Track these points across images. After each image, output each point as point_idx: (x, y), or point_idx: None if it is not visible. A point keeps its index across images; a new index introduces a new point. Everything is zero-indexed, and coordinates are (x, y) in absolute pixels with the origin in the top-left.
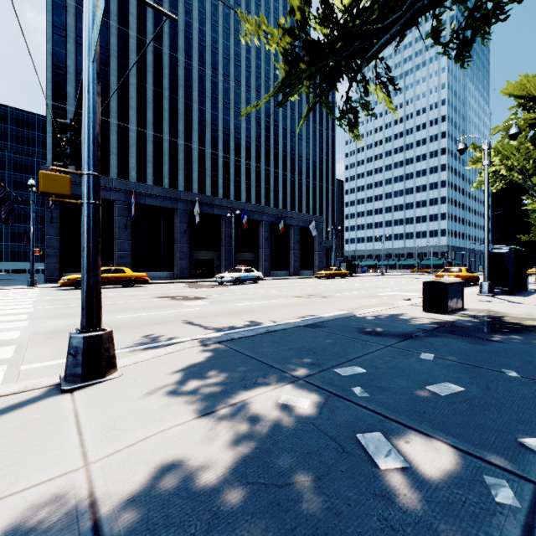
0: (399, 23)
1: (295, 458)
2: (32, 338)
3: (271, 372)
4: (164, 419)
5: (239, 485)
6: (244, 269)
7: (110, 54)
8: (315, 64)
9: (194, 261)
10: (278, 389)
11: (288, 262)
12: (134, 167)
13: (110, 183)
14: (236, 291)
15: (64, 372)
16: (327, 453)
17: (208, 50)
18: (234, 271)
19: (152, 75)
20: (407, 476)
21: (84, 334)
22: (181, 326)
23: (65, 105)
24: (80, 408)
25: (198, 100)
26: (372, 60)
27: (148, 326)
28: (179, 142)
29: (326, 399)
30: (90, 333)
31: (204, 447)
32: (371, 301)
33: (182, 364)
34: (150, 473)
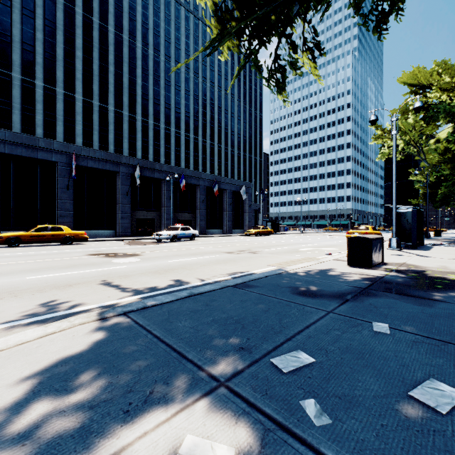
0: None
1: None
2: None
3: (180, 369)
4: None
5: None
6: (181, 227)
7: (57, 28)
8: (245, 19)
9: (136, 220)
10: (182, 413)
11: (222, 222)
12: (80, 134)
13: (51, 145)
14: (171, 248)
15: None
16: None
17: (151, 33)
18: (172, 229)
19: (97, 51)
20: None
21: None
22: (96, 288)
23: (10, 71)
24: None
25: (141, 76)
26: (304, 3)
27: (56, 289)
28: (124, 113)
29: (262, 442)
30: None
31: None
32: (296, 256)
33: (48, 359)
34: None
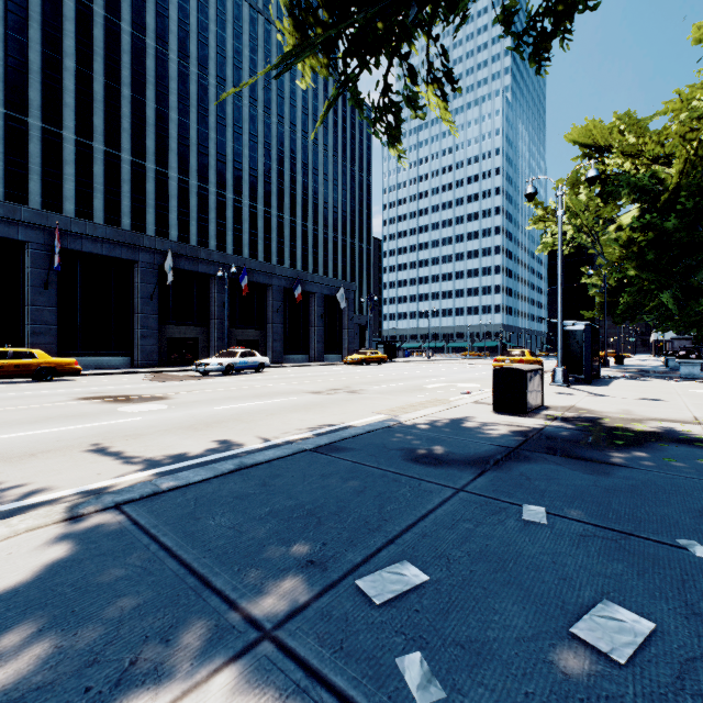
0: None
1: None
2: None
3: (196, 610)
4: None
5: None
6: (242, 352)
7: (29, 17)
8: (337, 24)
9: (167, 341)
10: (183, 702)
11: (308, 343)
12: (71, 197)
13: (15, 214)
14: (223, 386)
15: None
16: None
17: (194, 39)
18: (226, 355)
19: (102, 61)
20: None
21: None
22: (78, 458)
23: None
24: None
25: (177, 107)
26: (425, 5)
27: (5, 462)
28: (148, 166)
29: None
30: None
31: None
32: (419, 396)
33: None
34: None
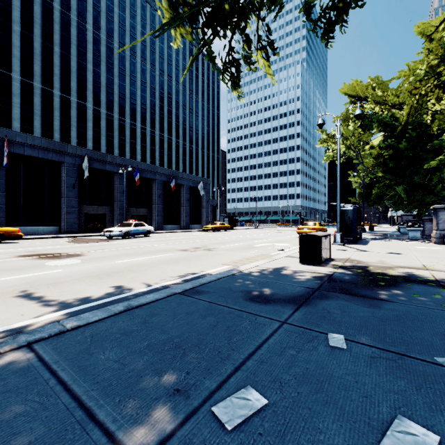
0: None
1: None
2: None
3: (79, 444)
4: None
5: None
6: (135, 223)
7: None
8: (198, 4)
9: (84, 216)
10: None
11: (179, 217)
12: (18, 118)
13: None
14: (122, 246)
15: None
16: None
17: (104, 17)
18: (124, 225)
19: (39, 27)
20: None
21: None
22: (9, 302)
23: None
24: None
25: (92, 61)
26: None
27: None
28: (72, 99)
29: None
30: None
31: None
32: (251, 252)
33: None
34: None
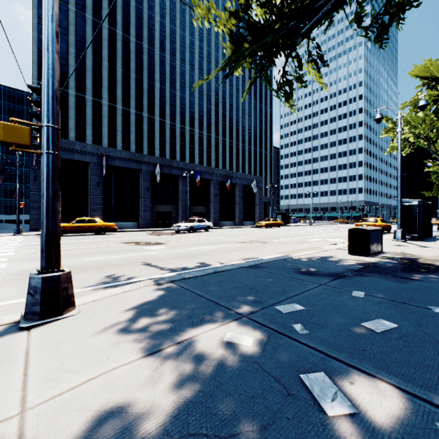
0: (329, 3)
1: (239, 403)
2: (6, 278)
3: (217, 309)
4: (111, 358)
5: (180, 437)
6: (197, 219)
7: (86, 42)
8: (256, 42)
9: (156, 213)
10: (223, 326)
11: (234, 214)
12: (106, 136)
13: (85, 148)
14: (190, 238)
15: (24, 310)
16: (271, 396)
17: (168, 39)
18: (189, 221)
19: (121, 59)
20: (356, 424)
21: (42, 275)
22: (140, 267)
23: None
24: (33, 346)
25: (159, 80)
26: (306, 36)
27: (111, 267)
28: (144, 115)
29: (268, 337)
30: (48, 274)
31: (147, 390)
32: (303, 245)
33: (135, 302)
34: (86, 423)
